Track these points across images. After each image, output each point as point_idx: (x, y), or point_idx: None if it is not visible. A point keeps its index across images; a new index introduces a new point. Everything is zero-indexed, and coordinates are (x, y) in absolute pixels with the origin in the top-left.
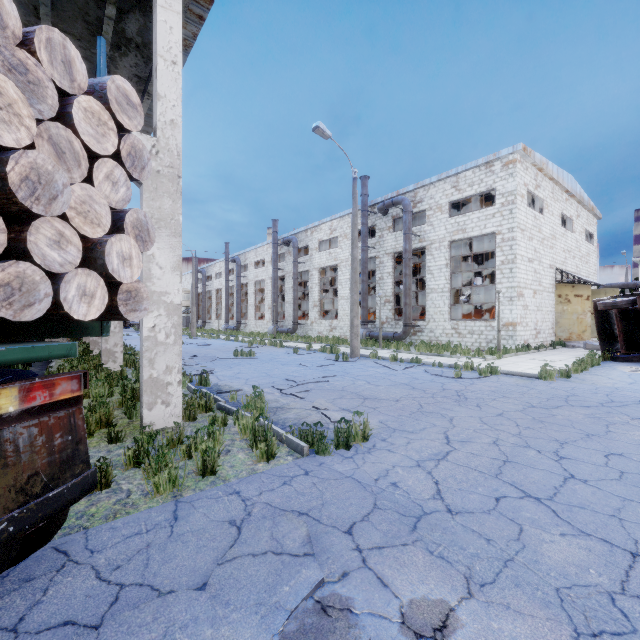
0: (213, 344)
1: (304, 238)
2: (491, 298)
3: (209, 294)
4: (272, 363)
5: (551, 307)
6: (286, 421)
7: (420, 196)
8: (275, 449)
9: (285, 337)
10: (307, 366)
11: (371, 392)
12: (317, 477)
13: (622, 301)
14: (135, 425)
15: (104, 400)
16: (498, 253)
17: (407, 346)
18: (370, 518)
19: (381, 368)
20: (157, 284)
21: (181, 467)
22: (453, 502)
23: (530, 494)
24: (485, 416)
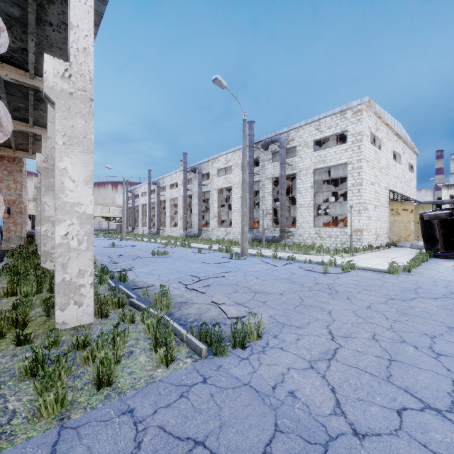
0: (138, 245)
1: (206, 167)
2: (341, 211)
3: (137, 208)
4: (181, 261)
5: (386, 218)
6: (188, 317)
7: (292, 136)
8: (175, 352)
9: (192, 240)
10: (208, 263)
11: (259, 286)
12: (215, 386)
13: (442, 213)
14: (51, 323)
15: (31, 297)
16: (349, 178)
17: (283, 247)
18: (273, 449)
19: (265, 264)
20: (70, 196)
21: (79, 375)
22: (356, 419)
23: (429, 404)
24: (357, 309)
